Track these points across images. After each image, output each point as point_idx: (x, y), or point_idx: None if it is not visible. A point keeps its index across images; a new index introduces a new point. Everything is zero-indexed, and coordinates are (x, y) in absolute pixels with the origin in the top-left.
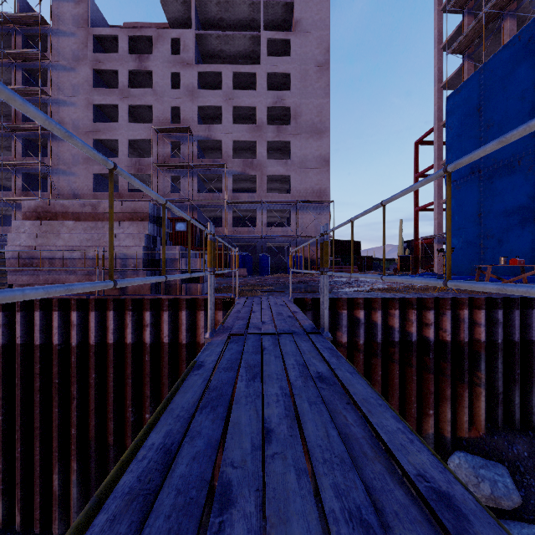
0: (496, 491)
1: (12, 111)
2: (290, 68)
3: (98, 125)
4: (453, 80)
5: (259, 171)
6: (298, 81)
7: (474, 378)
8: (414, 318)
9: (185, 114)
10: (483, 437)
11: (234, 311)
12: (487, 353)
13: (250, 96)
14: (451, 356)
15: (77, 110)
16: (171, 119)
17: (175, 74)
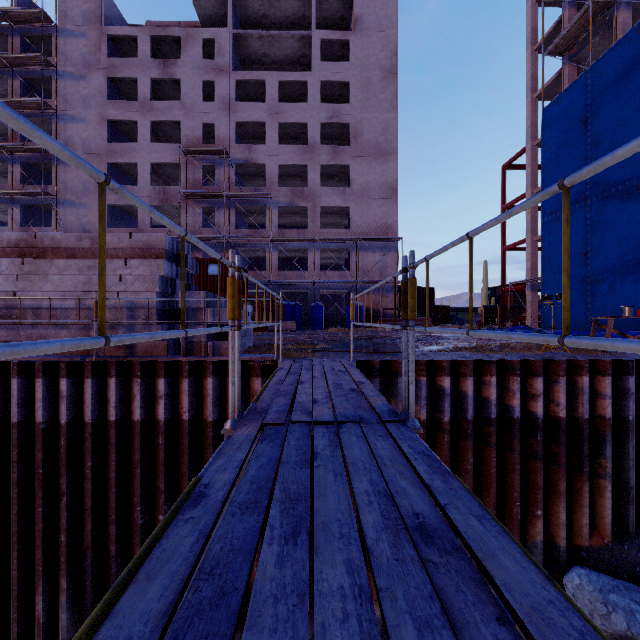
0: (634, 627)
1: (9, 129)
2: (349, 75)
3: (113, 146)
4: (550, 89)
5: (311, 202)
6: (358, 91)
7: (596, 467)
8: (516, 387)
9: (220, 131)
10: (609, 546)
11: (274, 381)
12: (614, 433)
13: (300, 110)
14: (566, 438)
15: (88, 128)
16: (204, 139)
17: (209, 84)
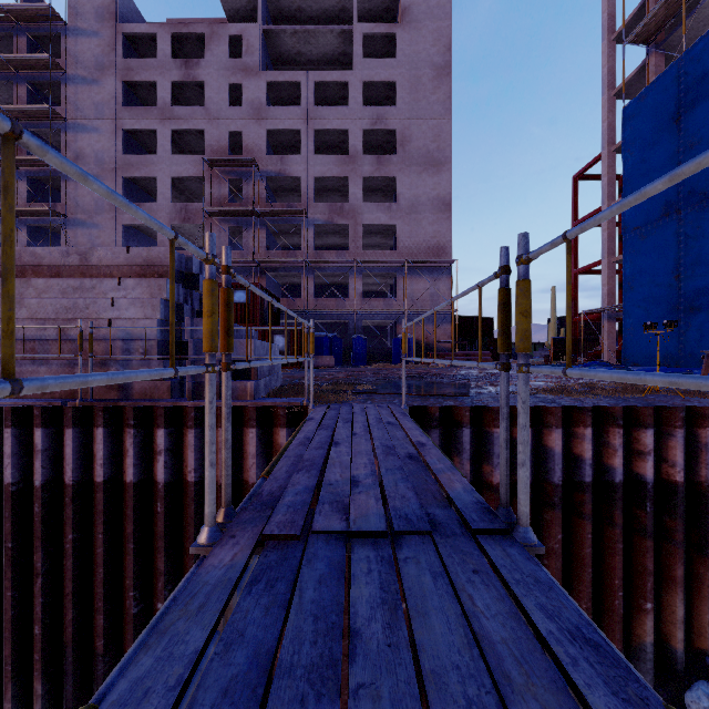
0: None
1: None
2: (395, 74)
3: (129, 158)
4: (631, 84)
5: (352, 220)
6: (406, 92)
7: None
8: (618, 441)
9: (248, 141)
10: None
11: (298, 440)
12: None
13: (339, 115)
14: (684, 508)
15: (101, 138)
16: (231, 150)
17: (236, 87)
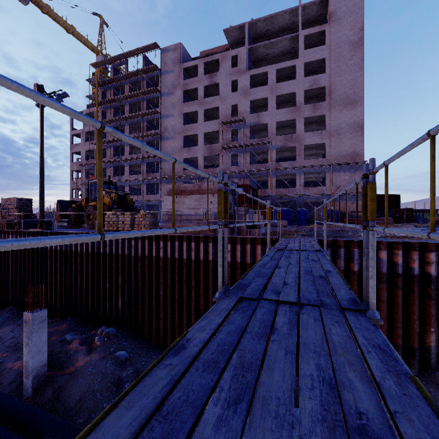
0: None
1: (141, 126)
2: (325, 54)
3: (186, 127)
4: None
5: (297, 143)
6: (332, 63)
7: None
8: (416, 257)
9: (240, 108)
10: None
11: (279, 243)
12: None
13: (290, 85)
14: None
15: (174, 119)
16: (231, 113)
17: (234, 81)
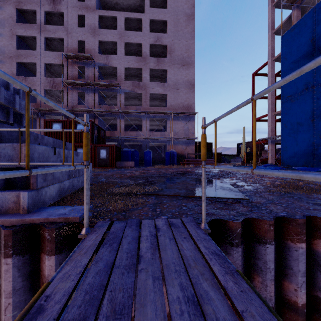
0: None
1: None
2: (166, 16)
3: (20, 51)
4: (282, 27)
5: (144, 90)
6: (172, 26)
7: None
8: None
9: (88, 46)
10: None
11: None
12: None
13: (137, 35)
14: None
15: (3, 39)
16: (80, 52)
17: (82, 17)
